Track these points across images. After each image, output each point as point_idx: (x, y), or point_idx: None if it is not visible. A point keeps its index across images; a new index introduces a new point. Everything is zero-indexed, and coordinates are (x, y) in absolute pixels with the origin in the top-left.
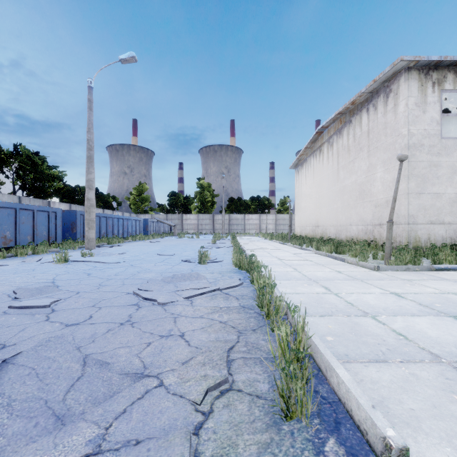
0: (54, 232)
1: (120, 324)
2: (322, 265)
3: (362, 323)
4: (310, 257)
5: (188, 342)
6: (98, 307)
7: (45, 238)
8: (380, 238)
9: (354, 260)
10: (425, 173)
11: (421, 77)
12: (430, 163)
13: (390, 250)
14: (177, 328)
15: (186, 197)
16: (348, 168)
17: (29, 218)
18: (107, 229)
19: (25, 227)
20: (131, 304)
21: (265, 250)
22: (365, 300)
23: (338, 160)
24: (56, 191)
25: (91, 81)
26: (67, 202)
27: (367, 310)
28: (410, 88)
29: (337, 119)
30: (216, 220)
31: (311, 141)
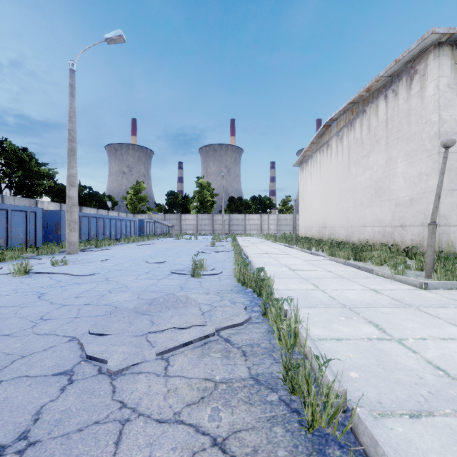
0: (33, 234)
1: None
2: (347, 278)
3: None
4: (326, 265)
5: None
6: None
7: (22, 242)
8: (402, 242)
9: (387, 273)
10: None
11: (455, 54)
12: None
13: (433, 259)
14: None
15: (184, 196)
16: (361, 164)
17: (2, 218)
18: (97, 230)
19: None
20: (60, 372)
21: (270, 256)
22: None
23: (349, 155)
24: (46, 189)
25: (73, 64)
26: (59, 201)
27: None
28: (442, 67)
29: (348, 110)
30: (216, 220)
31: (318, 136)
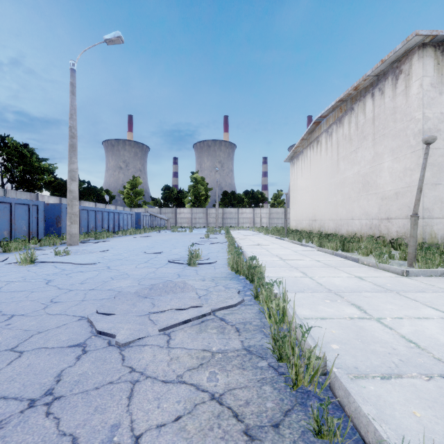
0: (36, 227)
1: (27, 405)
2: (334, 267)
3: None
4: (315, 256)
5: None
6: (19, 352)
7: (25, 234)
8: (388, 234)
9: (372, 262)
10: (442, 162)
11: (437, 54)
12: None
13: (415, 249)
14: (129, 418)
15: (179, 191)
16: (349, 159)
17: (6, 211)
18: (96, 223)
19: (0, 221)
20: (74, 344)
21: (262, 247)
22: (429, 333)
23: (337, 150)
24: (46, 184)
25: (74, 64)
26: (58, 195)
27: None
28: (425, 67)
29: (337, 107)
30: (210, 214)
31: (308, 132)
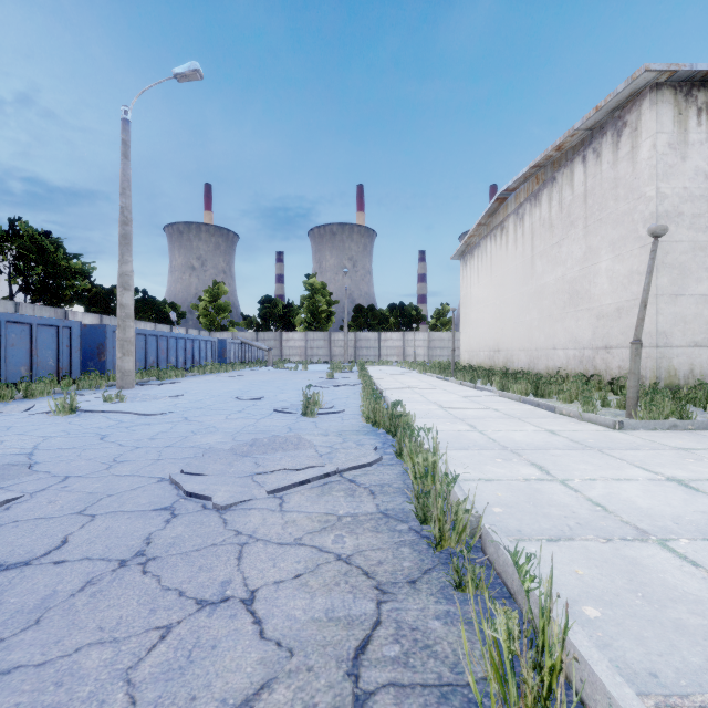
0: (68, 360)
1: (118, 565)
2: (518, 418)
3: (647, 562)
4: (493, 403)
5: (261, 625)
6: (90, 515)
7: (51, 371)
8: (607, 371)
9: (574, 410)
10: (686, 262)
11: (679, 100)
12: (694, 245)
13: (636, 392)
14: (241, 576)
15: (287, 305)
16: (549, 256)
17: (24, 336)
18: (158, 355)
19: (16, 352)
20: (159, 507)
21: (415, 391)
22: (625, 496)
23: (532, 243)
24: (78, 294)
25: (127, 111)
26: (97, 312)
27: (641, 523)
28: (661, 119)
29: (531, 176)
30: (335, 341)
31: (488, 214)
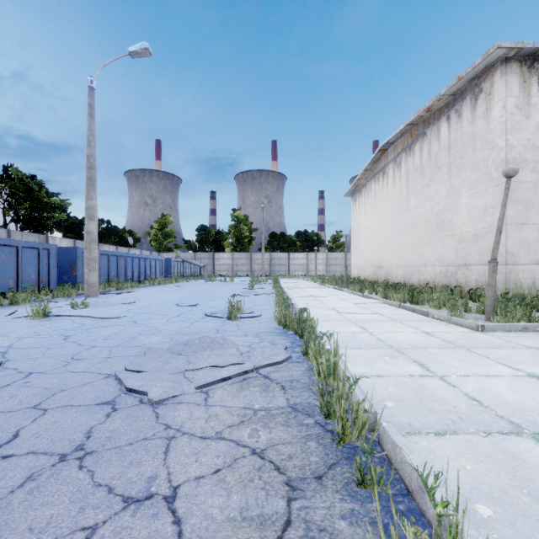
0: (46, 275)
1: (58, 459)
2: (399, 321)
3: (525, 457)
4: (378, 309)
5: (180, 525)
6: (43, 409)
7: (34, 283)
8: (466, 283)
9: (443, 315)
10: (529, 198)
11: (524, 71)
12: (536, 185)
13: (493, 300)
14: (166, 471)
15: (218, 232)
16: (421, 194)
17: (11, 256)
18: (118, 271)
19: (5, 268)
20: (103, 402)
21: (317, 299)
22: (496, 391)
23: (407, 183)
24: (57, 223)
25: (92, 80)
26: (72, 237)
27: (513, 417)
28: (509, 86)
29: (406, 132)
30: (255, 259)
31: (372, 161)
